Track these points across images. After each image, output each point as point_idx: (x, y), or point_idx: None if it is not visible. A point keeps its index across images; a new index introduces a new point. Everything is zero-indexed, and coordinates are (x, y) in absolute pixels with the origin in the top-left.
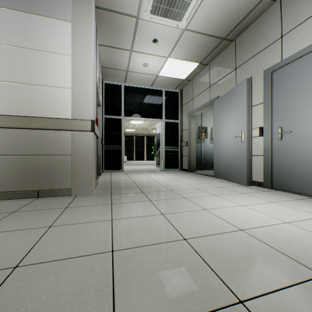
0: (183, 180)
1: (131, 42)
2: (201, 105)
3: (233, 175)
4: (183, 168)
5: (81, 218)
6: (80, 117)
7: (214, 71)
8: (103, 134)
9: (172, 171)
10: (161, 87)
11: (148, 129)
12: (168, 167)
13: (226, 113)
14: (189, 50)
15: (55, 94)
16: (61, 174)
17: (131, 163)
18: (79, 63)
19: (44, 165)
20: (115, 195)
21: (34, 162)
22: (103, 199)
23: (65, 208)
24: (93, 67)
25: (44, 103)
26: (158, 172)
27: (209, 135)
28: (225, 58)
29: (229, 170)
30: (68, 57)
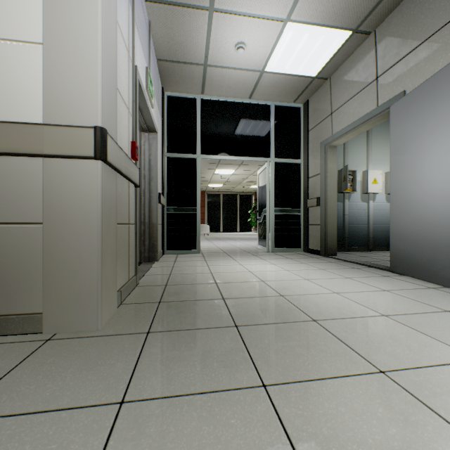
0: (324, 280)
1: None
2: (354, 121)
3: None
4: (309, 249)
5: None
6: (65, 119)
7: (390, 40)
8: (164, 186)
9: (289, 253)
10: (267, 100)
11: (243, 184)
12: (281, 246)
13: (439, 122)
14: None
15: None
16: (15, 274)
17: (216, 236)
18: None
19: None
20: (156, 336)
21: None
22: (111, 362)
23: None
24: None
25: None
26: (263, 255)
27: (359, 185)
28: None
29: None
30: None
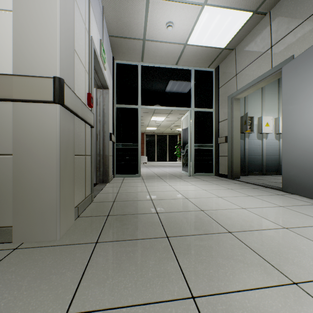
0: (233, 197)
1: None
2: (253, 80)
3: None
4: (219, 173)
5: None
6: (30, 71)
7: (282, 18)
8: (115, 128)
9: (205, 177)
10: (189, 66)
11: (171, 127)
12: (199, 172)
13: None
14: None
15: None
16: None
17: (152, 164)
18: None
19: None
20: (103, 246)
21: None
22: (63, 271)
23: None
24: None
25: None
26: (186, 178)
27: (255, 128)
28: None
29: None
30: None
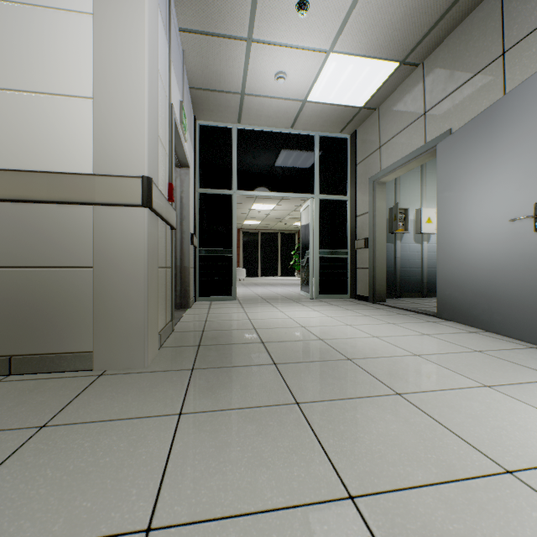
0: (366, 325)
1: (248, 15)
2: (402, 157)
3: (504, 317)
4: (356, 295)
5: (44, 502)
6: (114, 169)
7: (438, 75)
8: (197, 225)
9: (335, 300)
10: (311, 130)
11: (285, 221)
12: (327, 292)
13: (479, 165)
14: (380, 28)
15: (53, 113)
16: (67, 315)
17: (253, 281)
18: (112, 33)
19: (26, 291)
20: (201, 372)
21: (2, 284)
22: (164, 390)
23: (34, 432)
24: (151, 45)
25: (26, 135)
26: (306, 302)
27: (412, 225)
28: (471, 35)
29: (490, 305)
30: (85, 18)
